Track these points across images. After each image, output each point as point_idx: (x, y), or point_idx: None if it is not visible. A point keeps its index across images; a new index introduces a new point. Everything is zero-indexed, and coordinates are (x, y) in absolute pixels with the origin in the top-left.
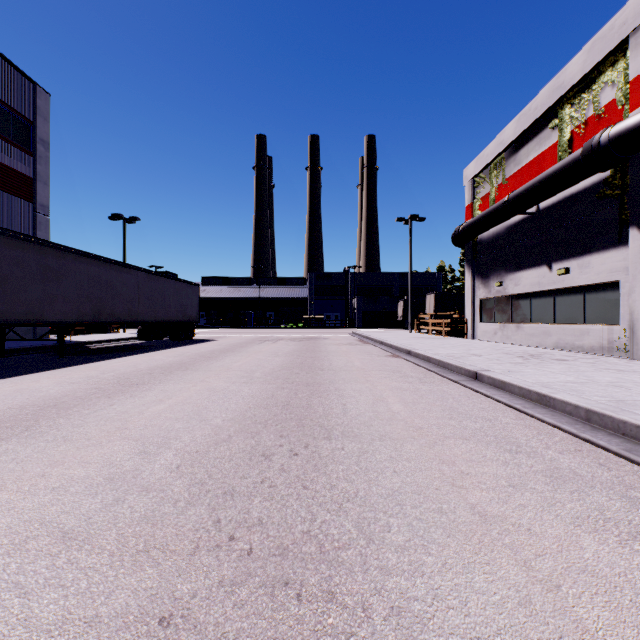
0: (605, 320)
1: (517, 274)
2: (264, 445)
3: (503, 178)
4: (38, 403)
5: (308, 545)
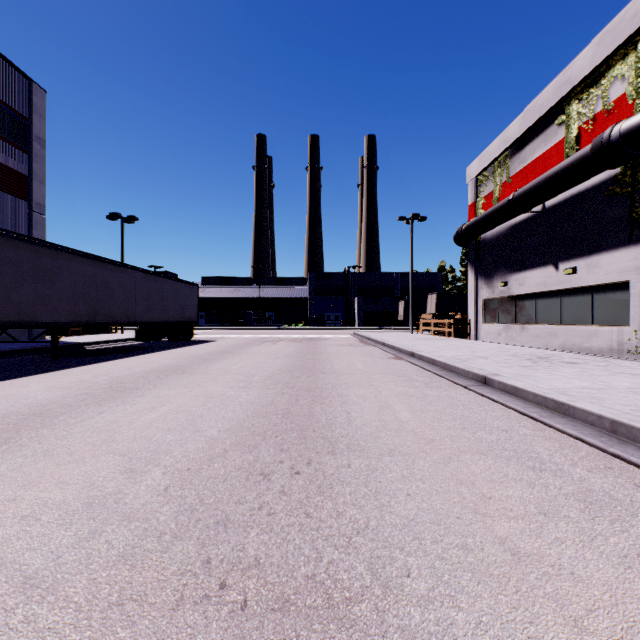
0: (614, 321)
1: (522, 274)
2: (262, 461)
3: (507, 176)
4: (23, 411)
5: (313, 595)
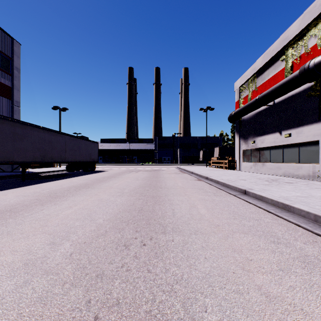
0: (311, 161)
1: (263, 137)
2: (126, 238)
3: (255, 87)
4: (1, 208)
5: None
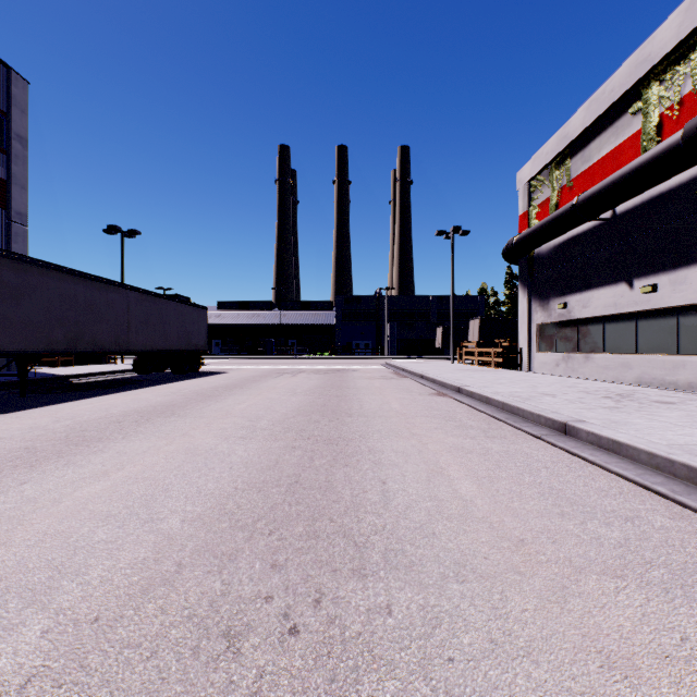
0: None
1: (586, 294)
2: (236, 596)
3: (567, 179)
4: None
5: None
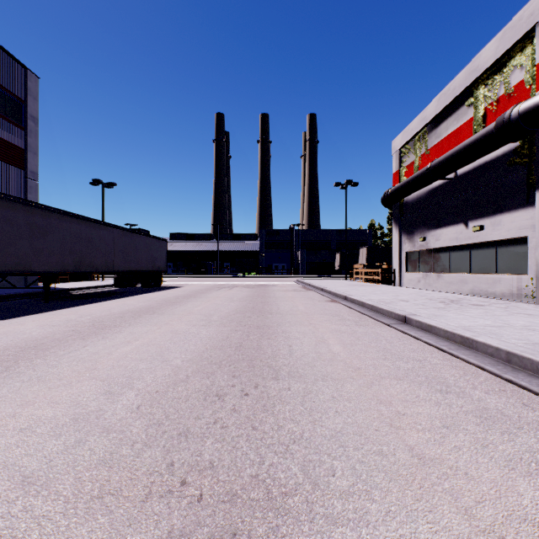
0: (514, 270)
1: (438, 231)
2: (218, 385)
3: (426, 149)
4: (20, 344)
5: (256, 490)
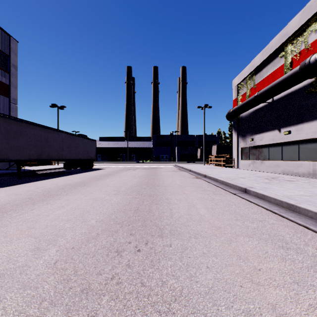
0: (311, 159)
1: (261, 134)
2: (118, 242)
3: (253, 84)
4: None
5: None
